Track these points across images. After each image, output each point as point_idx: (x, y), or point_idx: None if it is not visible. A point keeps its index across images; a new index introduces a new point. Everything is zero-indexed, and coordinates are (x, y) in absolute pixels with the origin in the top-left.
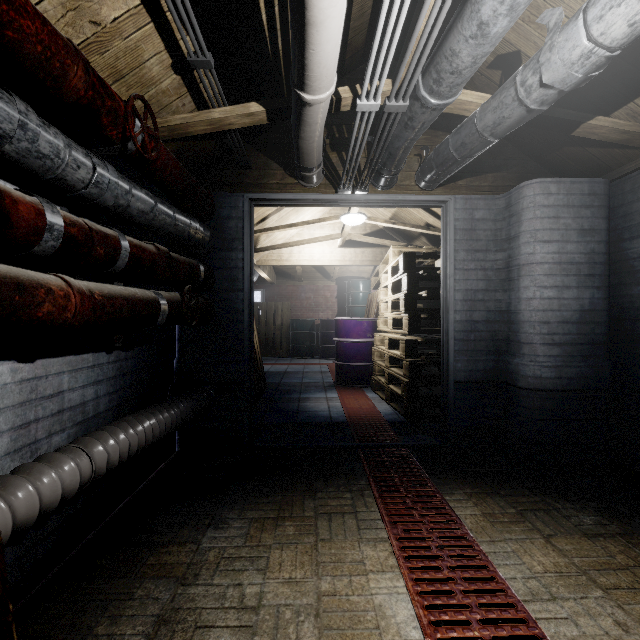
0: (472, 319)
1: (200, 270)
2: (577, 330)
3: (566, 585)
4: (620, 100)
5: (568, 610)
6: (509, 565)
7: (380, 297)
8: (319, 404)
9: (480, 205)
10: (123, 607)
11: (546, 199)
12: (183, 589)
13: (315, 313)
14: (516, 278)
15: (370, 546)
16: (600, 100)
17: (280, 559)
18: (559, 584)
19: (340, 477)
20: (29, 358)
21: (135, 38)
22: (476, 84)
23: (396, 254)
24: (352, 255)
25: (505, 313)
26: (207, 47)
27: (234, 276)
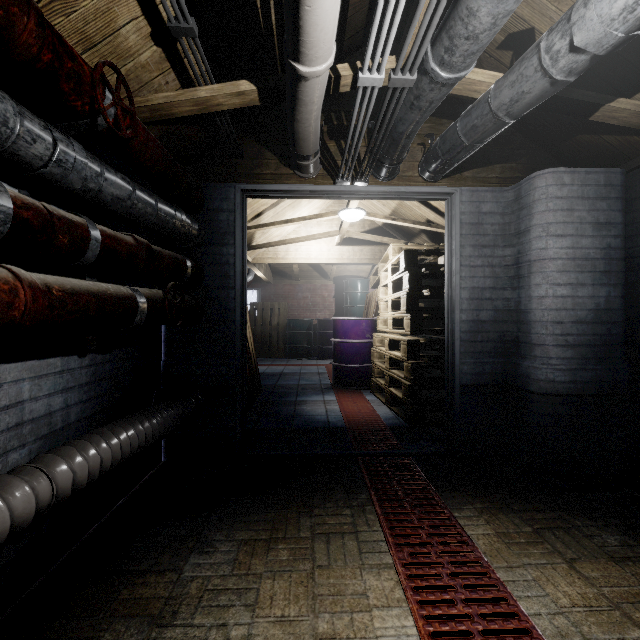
0: (479, 319)
1: (187, 265)
2: (592, 331)
3: (598, 623)
4: None
5: None
6: (531, 597)
7: (379, 296)
8: (316, 408)
9: (487, 198)
10: None
11: (559, 190)
12: (158, 632)
13: (312, 313)
14: (526, 275)
15: (373, 574)
16: (620, 81)
17: (271, 591)
18: (590, 622)
19: (339, 490)
20: None
21: None
22: (484, 67)
23: (396, 251)
24: (350, 253)
25: (514, 312)
26: (191, 15)
27: (225, 273)
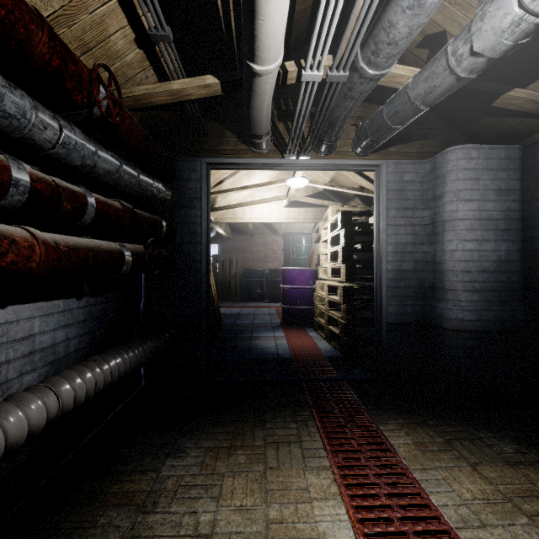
0: (402, 268)
1: (162, 225)
2: (495, 278)
3: (494, 512)
4: (535, 74)
5: (497, 537)
6: (441, 492)
7: (320, 250)
8: (268, 342)
9: (409, 169)
10: (86, 535)
11: (468, 163)
12: (142, 517)
13: (264, 263)
14: (441, 232)
15: (314, 474)
16: (517, 74)
17: (232, 487)
18: (487, 511)
19: (286, 408)
20: (0, 304)
21: (100, 13)
22: (406, 62)
23: (334, 212)
24: (296, 214)
25: (431, 263)
26: (167, 24)
27: (193, 231)
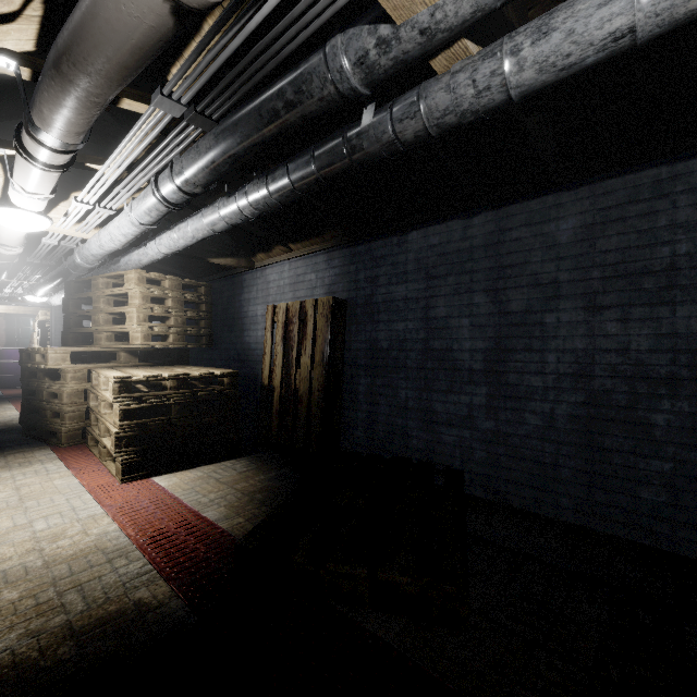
0: None
1: None
2: None
3: None
4: None
5: None
6: None
7: (34, 336)
8: None
9: None
10: None
11: None
12: None
13: None
14: None
15: (5, 405)
16: None
17: None
18: None
19: None
20: None
21: None
22: None
23: (44, 315)
24: (16, 307)
25: None
26: None
27: None
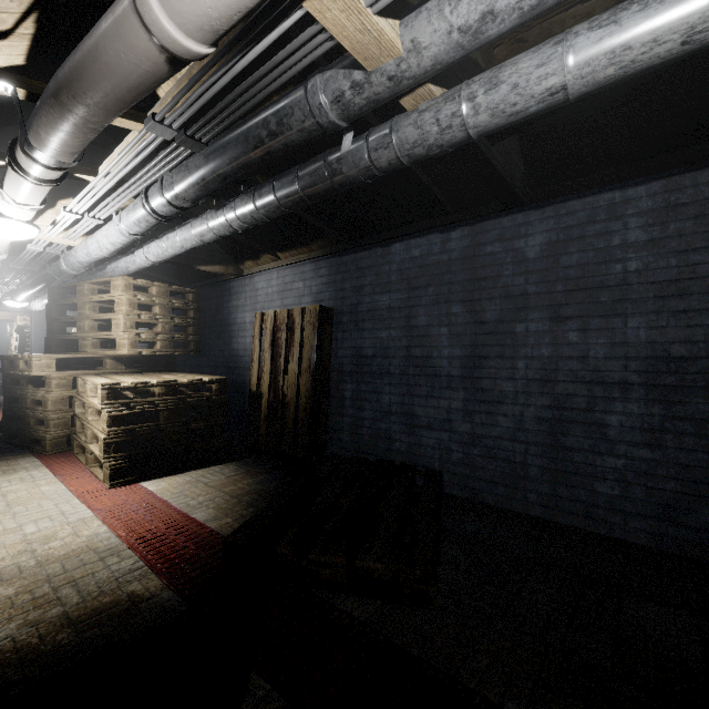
0: None
1: None
2: None
3: None
4: None
5: None
6: None
7: (12, 342)
8: None
9: None
10: None
11: None
12: None
13: None
14: None
15: None
16: None
17: None
18: None
19: None
20: None
21: None
22: None
23: (22, 320)
24: None
25: None
26: None
27: None
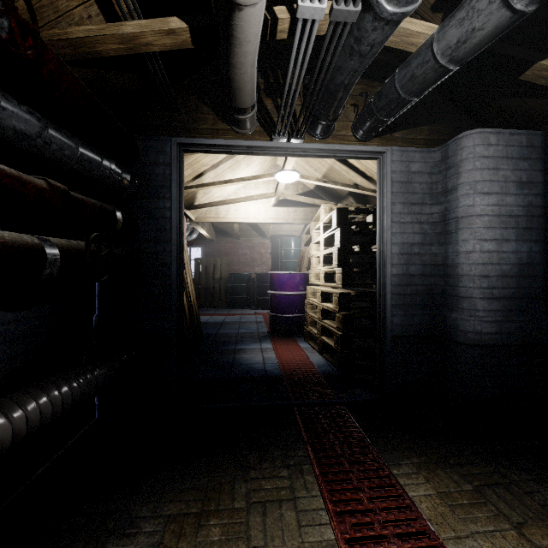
0: (408, 273)
1: (116, 217)
2: (516, 284)
3: None
4: None
5: None
6: None
7: (312, 252)
8: (254, 356)
9: (416, 158)
10: None
11: (486, 150)
12: None
13: (251, 268)
14: (454, 231)
15: None
16: None
17: None
18: None
19: (276, 447)
20: None
21: None
22: None
23: (327, 211)
24: (285, 214)
25: (441, 267)
26: None
27: (161, 226)
